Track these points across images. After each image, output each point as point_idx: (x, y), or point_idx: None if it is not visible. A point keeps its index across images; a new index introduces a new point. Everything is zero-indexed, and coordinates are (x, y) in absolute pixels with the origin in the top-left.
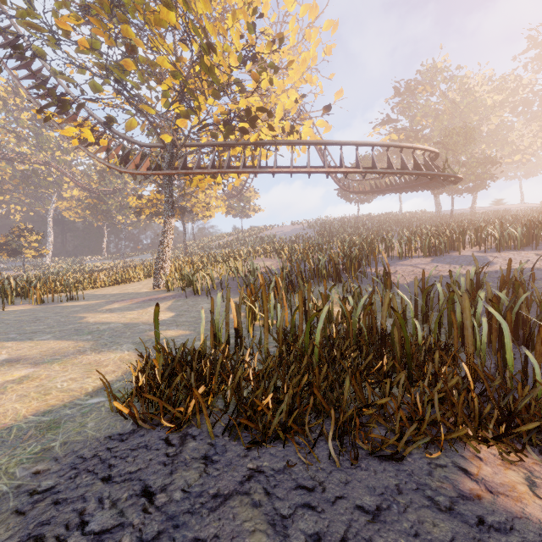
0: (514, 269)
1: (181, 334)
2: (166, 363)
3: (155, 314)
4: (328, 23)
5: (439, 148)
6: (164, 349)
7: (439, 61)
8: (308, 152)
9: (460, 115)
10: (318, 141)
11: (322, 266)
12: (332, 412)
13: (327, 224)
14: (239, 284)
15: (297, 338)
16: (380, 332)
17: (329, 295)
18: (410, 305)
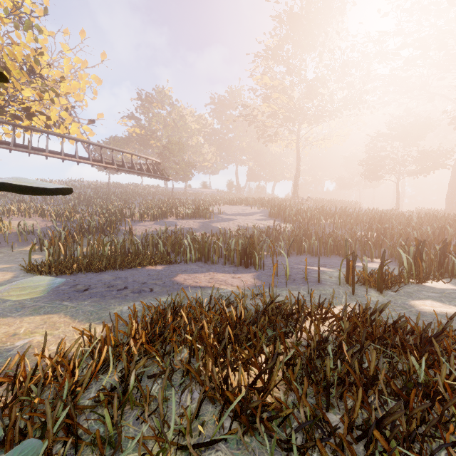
0: (176, 228)
1: (11, 266)
2: (51, 263)
3: (31, 248)
4: (95, 76)
5: (165, 150)
6: (32, 264)
7: (167, 89)
8: (76, 145)
9: (178, 130)
10: (84, 140)
11: (93, 226)
12: (118, 260)
13: (80, 187)
14: (30, 238)
15: (93, 257)
16: (128, 249)
17: (103, 240)
18: (139, 242)
